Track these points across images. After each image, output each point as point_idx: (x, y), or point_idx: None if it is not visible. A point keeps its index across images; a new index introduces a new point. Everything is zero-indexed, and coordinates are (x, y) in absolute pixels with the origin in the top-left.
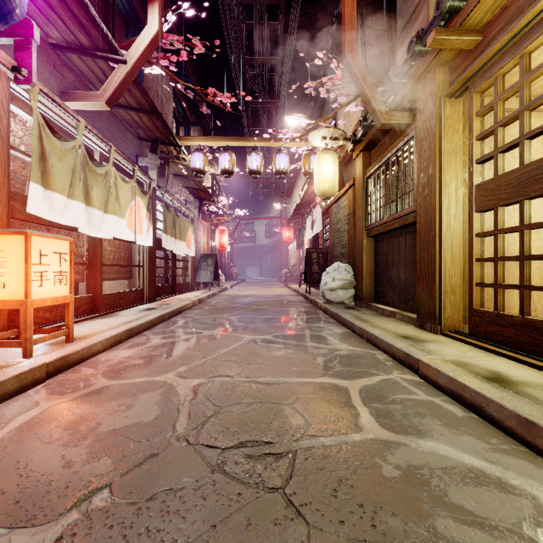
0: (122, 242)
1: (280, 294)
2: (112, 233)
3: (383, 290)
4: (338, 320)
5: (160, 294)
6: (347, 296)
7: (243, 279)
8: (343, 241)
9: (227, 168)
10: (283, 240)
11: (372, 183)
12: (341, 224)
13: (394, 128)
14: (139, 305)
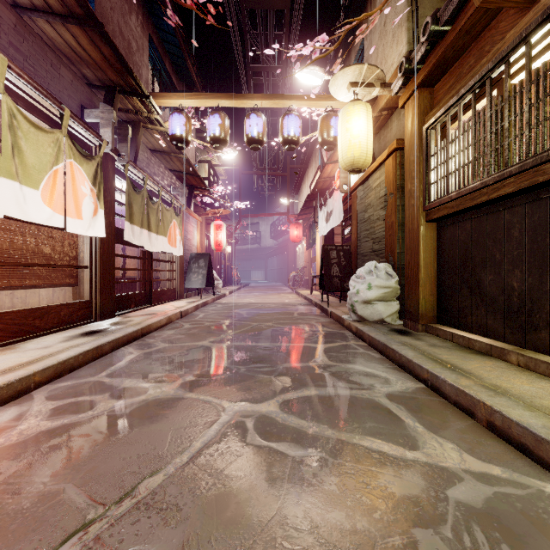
0: (50, 229)
1: (288, 303)
2: (1, 209)
3: (459, 305)
4: (390, 356)
5: (127, 306)
6: (390, 311)
7: (246, 283)
8: (375, 233)
9: (218, 135)
10: (291, 239)
11: (438, 133)
12: (372, 210)
13: (509, 5)
14: (80, 325)
